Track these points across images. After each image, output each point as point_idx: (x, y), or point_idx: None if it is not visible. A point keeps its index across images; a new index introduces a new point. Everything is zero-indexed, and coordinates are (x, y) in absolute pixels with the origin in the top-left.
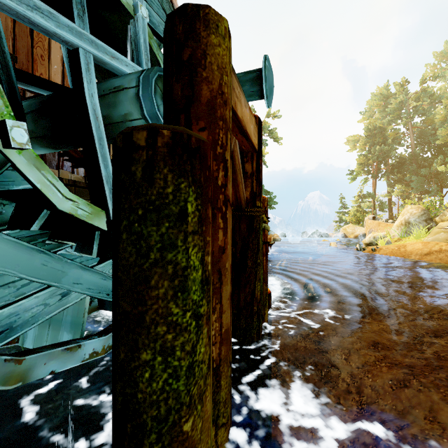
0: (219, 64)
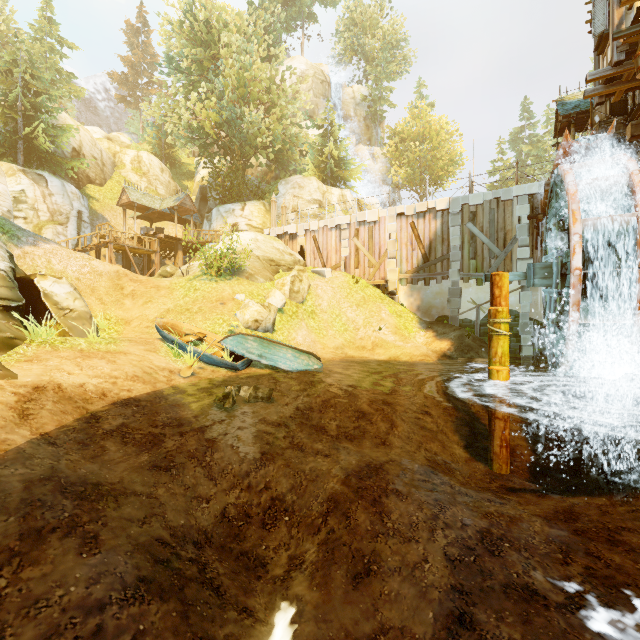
0: None
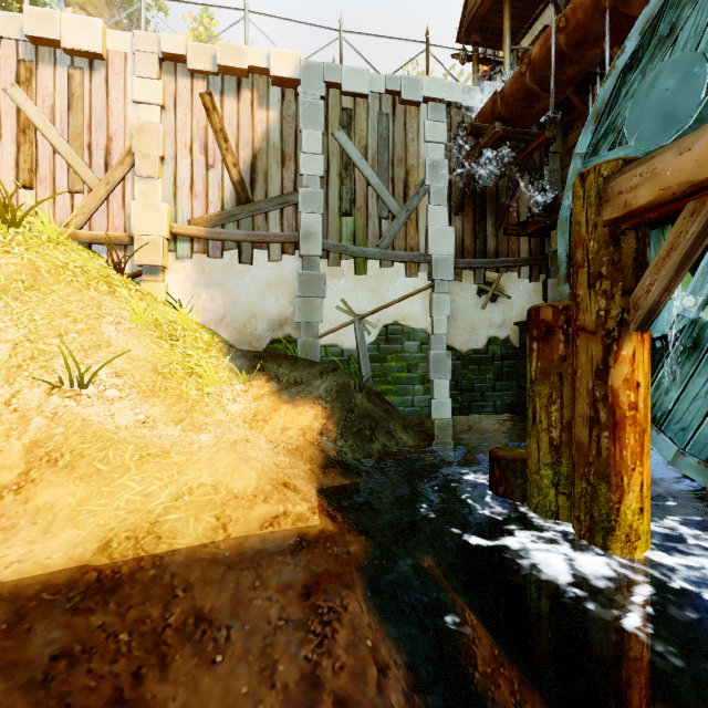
0: (574, 221)
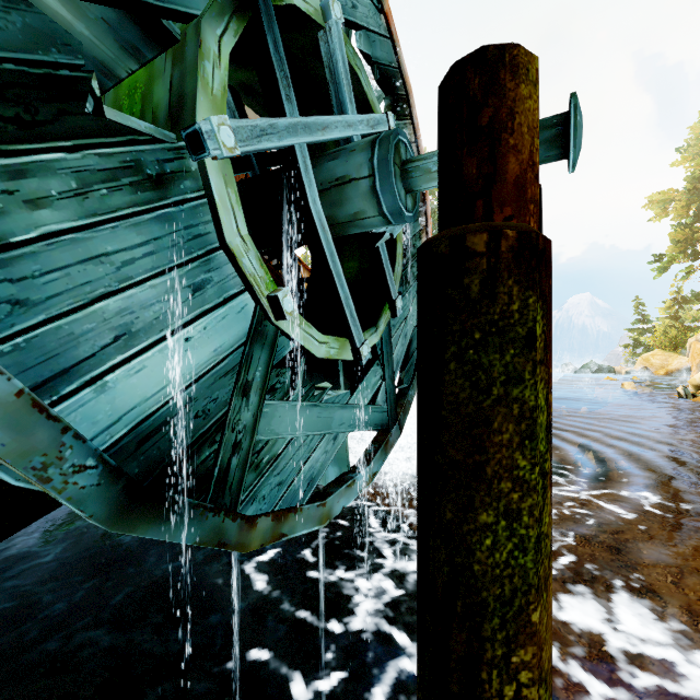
0: (529, 123)
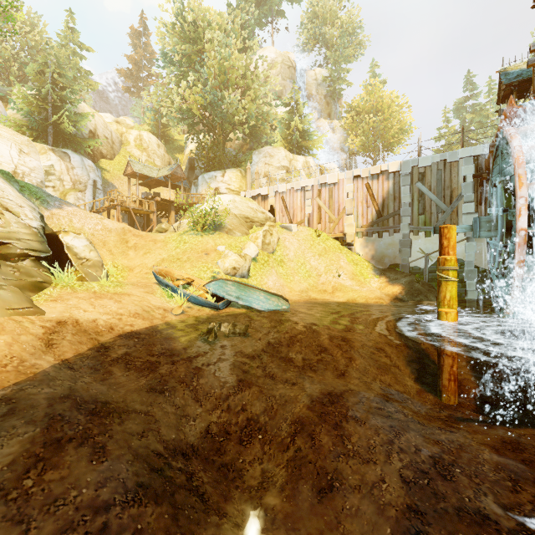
0: None
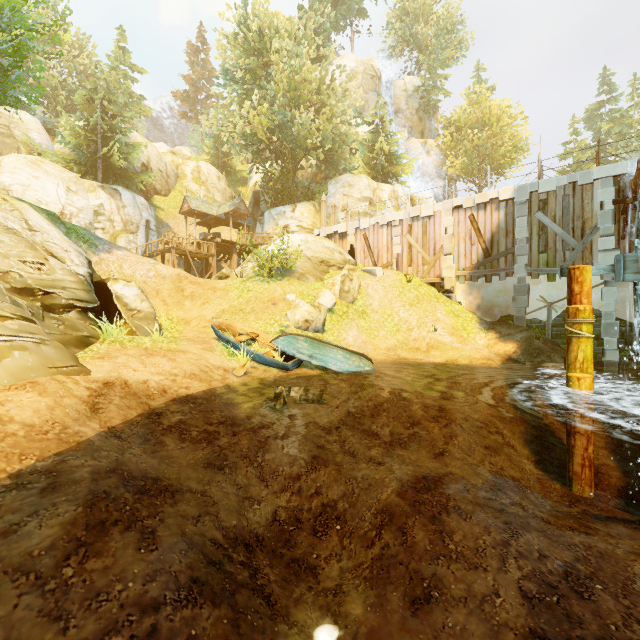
0: None
